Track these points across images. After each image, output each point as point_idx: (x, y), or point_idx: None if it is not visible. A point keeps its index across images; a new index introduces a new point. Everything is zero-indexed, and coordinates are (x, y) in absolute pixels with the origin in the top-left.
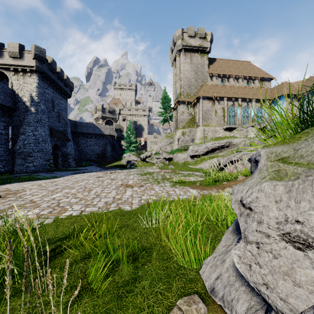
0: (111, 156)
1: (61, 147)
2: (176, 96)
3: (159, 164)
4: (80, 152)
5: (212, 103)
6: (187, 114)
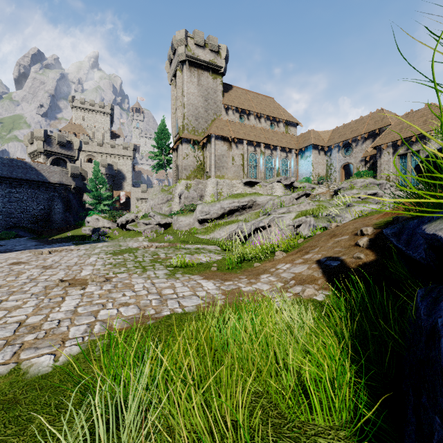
0: (63, 220)
1: None
2: (177, 131)
3: (148, 233)
4: None
5: (228, 146)
6: (193, 158)
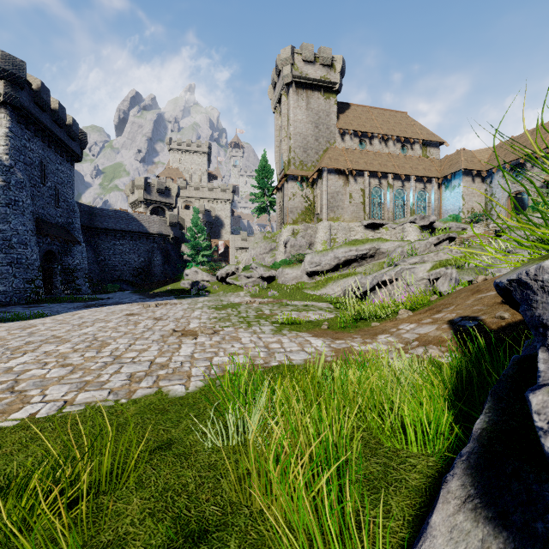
0: (162, 273)
1: (60, 255)
2: (282, 167)
3: (250, 287)
4: (101, 265)
5: (344, 180)
6: (300, 198)
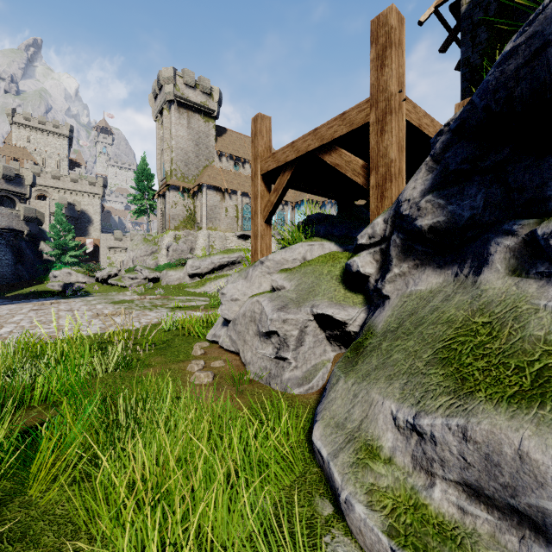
0: (14, 274)
1: None
2: (164, 175)
3: (137, 287)
4: None
5: (221, 196)
6: (182, 207)
